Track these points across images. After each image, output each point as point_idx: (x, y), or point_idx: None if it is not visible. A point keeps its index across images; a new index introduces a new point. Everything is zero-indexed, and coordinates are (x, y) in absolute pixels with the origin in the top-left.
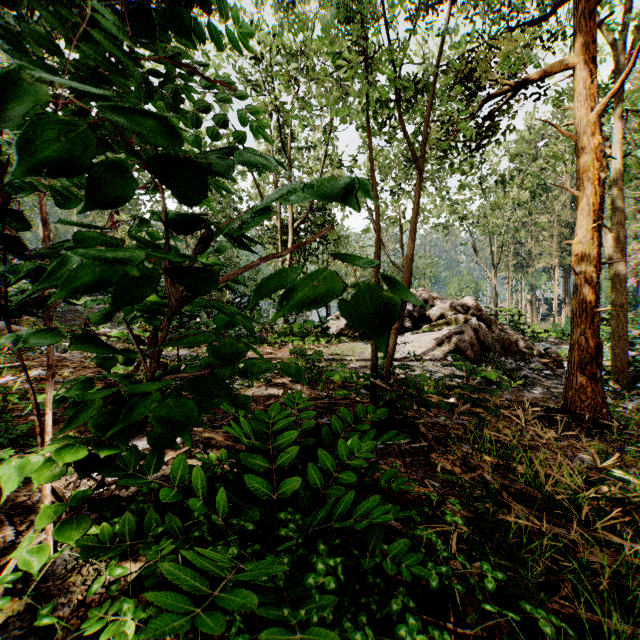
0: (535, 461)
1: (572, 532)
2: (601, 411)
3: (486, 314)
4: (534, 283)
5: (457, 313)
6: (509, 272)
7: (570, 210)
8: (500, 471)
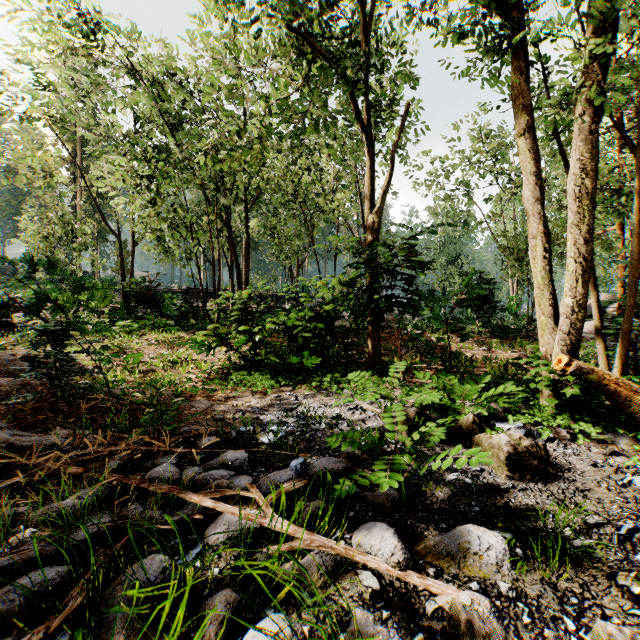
0: None
1: None
2: None
3: None
4: None
5: None
6: None
7: None
8: None
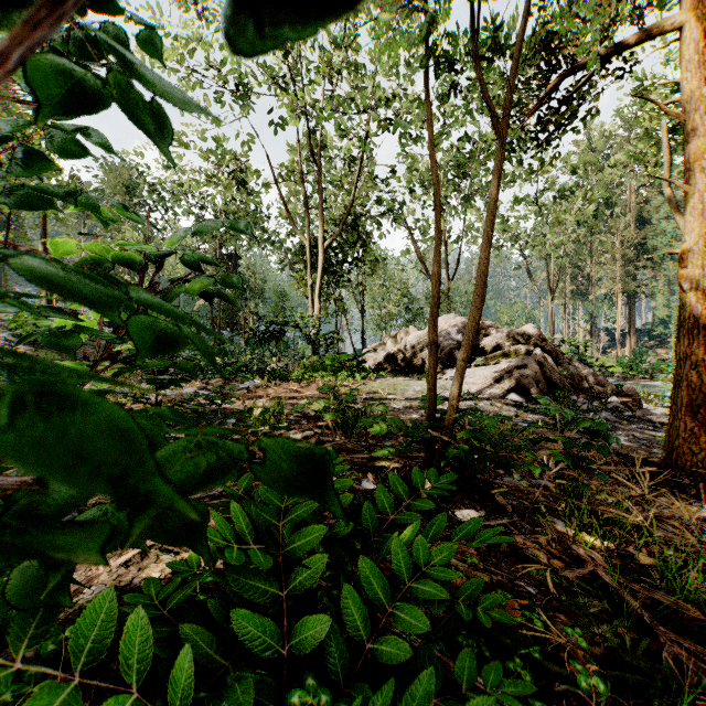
0: None
1: None
2: None
3: (551, 345)
4: (594, 311)
5: (516, 344)
6: (566, 299)
7: (635, 229)
8: (613, 561)
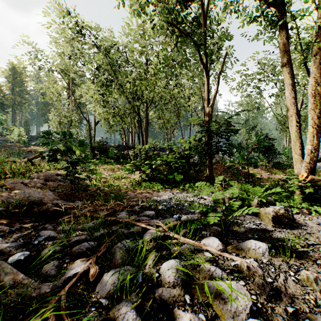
0: None
1: None
2: None
3: None
4: None
5: None
6: None
7: None
8: None
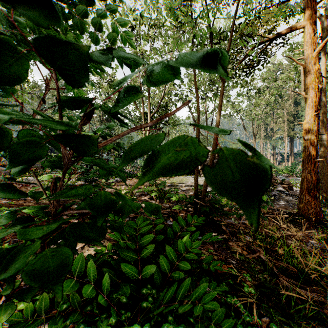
0: (297, 253)
1: (326, 302)
2: (319, 215)
3: None
4: (274, 145)
5: None
6: (261, 139)
7: (293, 107)
8: (268, 252)
